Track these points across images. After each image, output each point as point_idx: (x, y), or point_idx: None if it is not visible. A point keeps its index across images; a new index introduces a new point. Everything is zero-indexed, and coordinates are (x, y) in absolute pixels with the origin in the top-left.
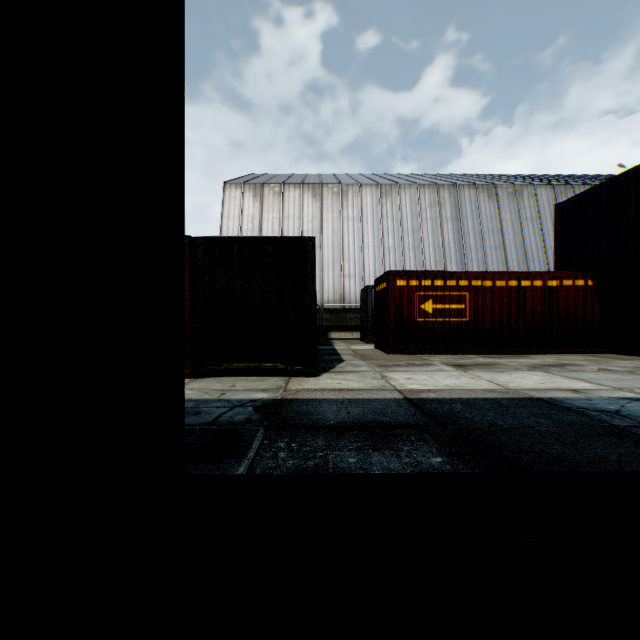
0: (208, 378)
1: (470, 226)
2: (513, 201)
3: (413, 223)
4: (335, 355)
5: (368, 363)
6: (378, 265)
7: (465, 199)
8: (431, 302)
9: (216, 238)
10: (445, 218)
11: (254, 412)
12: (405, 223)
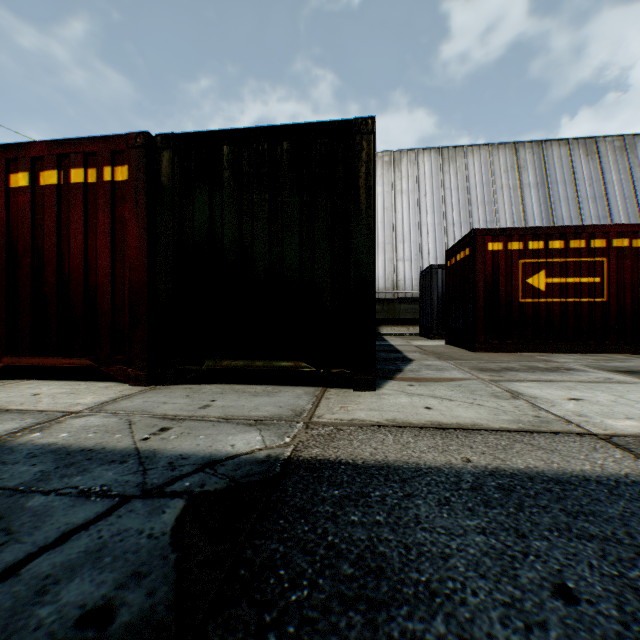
0: (179, 386)
1: (561, 192)
2: (621, 158)
3: (484, 193)
4: (395, 352)
5: (455, 364)
6: (439, 245)
7: (553, 159)
8: (543, 274)
9: (193, 135)
10: (526, 184)
11: (165, 544)
12: (473, 193)
